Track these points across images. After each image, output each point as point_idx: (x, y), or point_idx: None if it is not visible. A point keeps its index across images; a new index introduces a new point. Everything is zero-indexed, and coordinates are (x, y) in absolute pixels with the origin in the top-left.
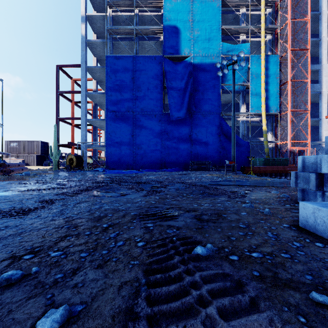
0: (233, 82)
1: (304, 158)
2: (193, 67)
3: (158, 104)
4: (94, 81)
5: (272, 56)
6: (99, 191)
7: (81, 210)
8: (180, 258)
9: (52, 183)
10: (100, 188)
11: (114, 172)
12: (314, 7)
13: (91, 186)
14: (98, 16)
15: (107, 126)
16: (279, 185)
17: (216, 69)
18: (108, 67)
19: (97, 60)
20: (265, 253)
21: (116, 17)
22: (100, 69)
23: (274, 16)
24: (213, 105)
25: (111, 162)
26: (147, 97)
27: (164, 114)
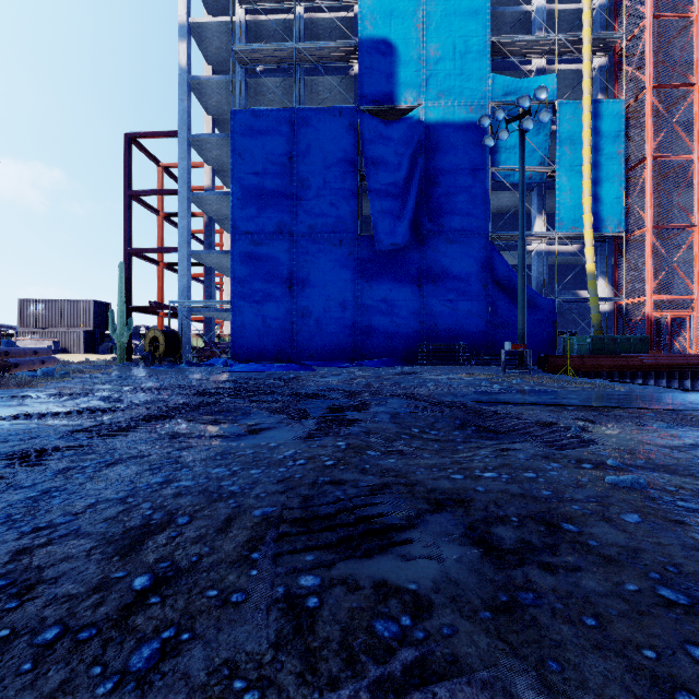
0: (522, 160)
1: None
2: (427, 132)
3: (346, 216)
4: (207, 169)
5: (609, 102)
6: (193, 421)
7: (102, 496)
8: None
9: (89, 397)
10: (200, 411)
11: (248, 368)
12: None
13: (178, 406)
14: (216, 24)
15: (234, 267)
16: (662, 406)
17: (477, 136)
18: (237, 136)
19: (214, 123)
20: None
21: (255, 26)
22: (220, 142)
23: (611, 12)
24: (472, 217)
25: (243, 346)
26: (322, 200)
27: (361, 238)
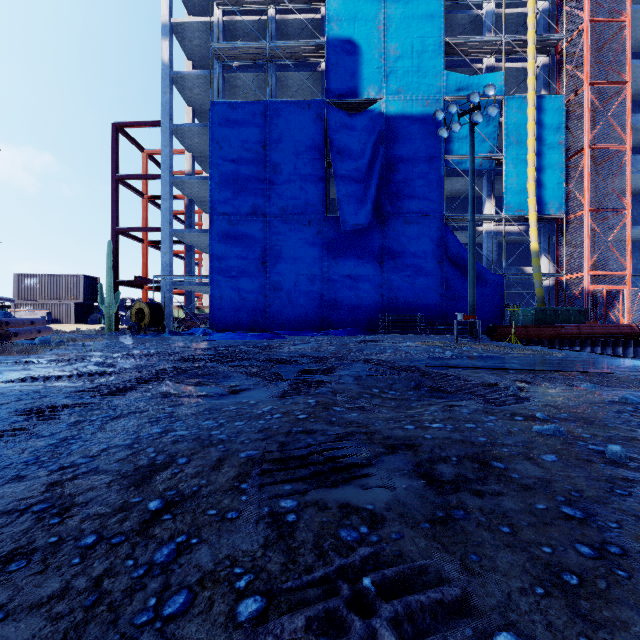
0: (472, 149)
1: None
2: (388, 124)
3: (315, 199)
4: (188, 155)
5: (551, 97)
6: (181, 383)
7: (112, 443)
8: None
9: (86, 362)
10: (186, 375)
11: (225, 337)
12: None
13: (166, 370)
14: (195, 24)
15: (212, 245)
16: (591, 369)
17: (433, 127)
18: (215, 126)
19: (194, 114)
20: None
21: (231, 26)
22: (200, 131)
23: (553, 16)
24: (428, 201)
25: (221, 317)
26: (293, 184)
27: (328, 219)
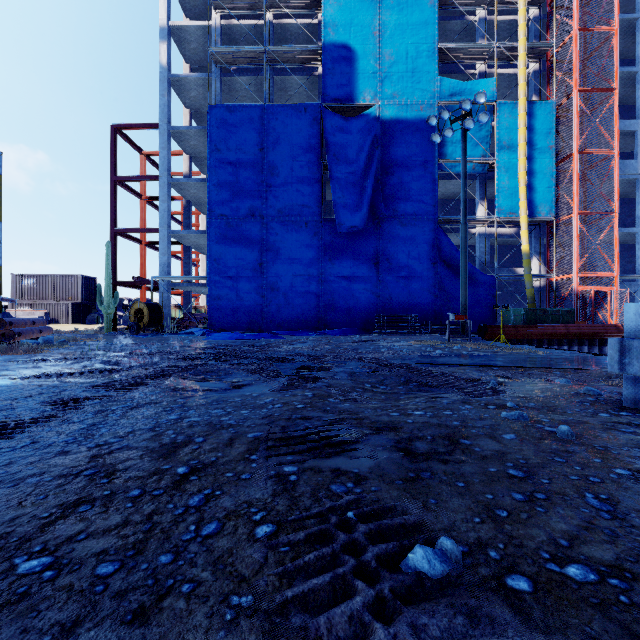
0: (464, 155)
1: (639, 307)
2: (383, 128)
3: (311, 202)
4: (186, 157)
5: (542, 103)
6: (187, 379)
7: (136, 427)
8: (371, 593)
9: (92, 360)
10: (190, 372)
11: (224, 337)
12: (626, 6)
13: (171, 368)
14: (193, 28)
15: (210, 246)
16: (568, 366)
17: (427, 131)
18: (213, 129)
19: (192, 116)
20: (601, 566)
21: (229, 29)
22: (197, 133)
23: (544, 23)
24: (422, 203)
25: (218, 317)
26: (290, 186)
27: (324, 221)
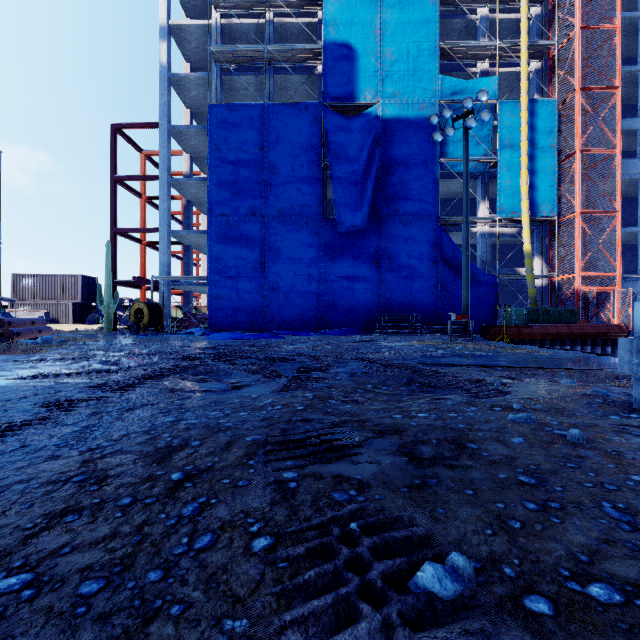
0: (466, 153)
1: None
2: (384, 127)
3: (312, 201)
4: (186, 157)
5: (544, 102)
6: (185, 380)
7: (131, 430)
8: (378, 618)
9: (90, 361)
10: (189, 372)
11: (224, 337)
12: (628, 4)
13: (170, 368)
14: (194, 27)
15: (211, 245)
16: (573, 366)
17: (428, 130)
18: (214, 128)
19: (192, 115)
20: (626, 585)
21: (229, 28)
22: (198, 133)
23: (546, 22)
24: (423, 203)
25: (219, 317)
26: (290, 186)
27: (325, 220)
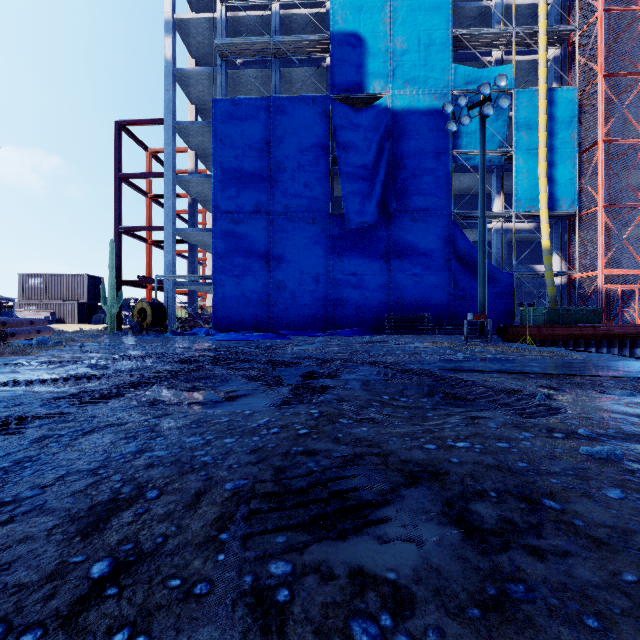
0: (482, 143)
1: None
2: (394, 119)
3: (319, 197)
4: (191, 154)
5: (563, 90)
6: (173, 388)
7: (73, 467)
8: None
9: (78, 364)
10: (181, 378)
11: (228, 337)
12: None
13: (160, 373)
14: (199, 20)
15: (215, 243)
16: (621, 374)
17: (441, 122)
18: (218, 123)
19: (197, 111)
20: None
21: (235, 21)
22: (203, 129)
23: (565, 7)
24: (435, 197)
25: (224, 317)
26: (297, 181)
27: (333, 217)
